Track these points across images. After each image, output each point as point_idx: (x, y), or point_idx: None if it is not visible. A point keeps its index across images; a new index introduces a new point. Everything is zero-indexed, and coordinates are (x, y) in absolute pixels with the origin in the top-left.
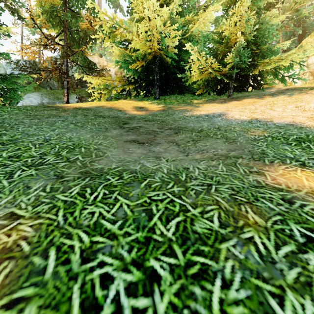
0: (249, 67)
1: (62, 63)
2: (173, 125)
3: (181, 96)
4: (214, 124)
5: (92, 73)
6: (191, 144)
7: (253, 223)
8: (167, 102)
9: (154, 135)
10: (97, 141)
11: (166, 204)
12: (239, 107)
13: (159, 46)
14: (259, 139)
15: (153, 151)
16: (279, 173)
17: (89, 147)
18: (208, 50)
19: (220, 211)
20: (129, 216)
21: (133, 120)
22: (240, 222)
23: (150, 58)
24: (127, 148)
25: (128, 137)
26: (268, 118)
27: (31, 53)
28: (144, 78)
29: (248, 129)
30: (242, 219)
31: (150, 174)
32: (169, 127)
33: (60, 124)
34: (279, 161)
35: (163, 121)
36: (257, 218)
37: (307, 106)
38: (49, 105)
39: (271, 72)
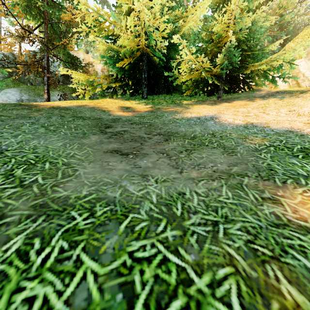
0: (239, 69)
1: (42, 57)
2: (162, 130)
3: (170, 96)
4: (207, 129)
5: (76, 69)
6: (185, 155)
7: (294, 308)
8: (155, 102)
9: (140, 143)
10: (69, 152)
11: (155, 268)
12: (231, 110)
13: (147, 43)
14: (260, 149)
15: (139, 167)
16: (299, 201)
17: (56, 162)
18: (198, 49)
19: (238, 280)
20: (95, 304)
21: (117, 123)
22: (273, 304)
23: (137, 55)
24: (106, 162)
25: (110, 145)
26: (263, 123)
27: (6, 45)
28: (132, 76)
29: (245, 136)
30: (274, 296)
31: (134, 206)
32: (158, 132)
33: (28, 127)
34: (292, 180)
35: (151, 124)
36: (296, 293)
37: (301, 110)
38: (22, 103)
39: (261, 74)
